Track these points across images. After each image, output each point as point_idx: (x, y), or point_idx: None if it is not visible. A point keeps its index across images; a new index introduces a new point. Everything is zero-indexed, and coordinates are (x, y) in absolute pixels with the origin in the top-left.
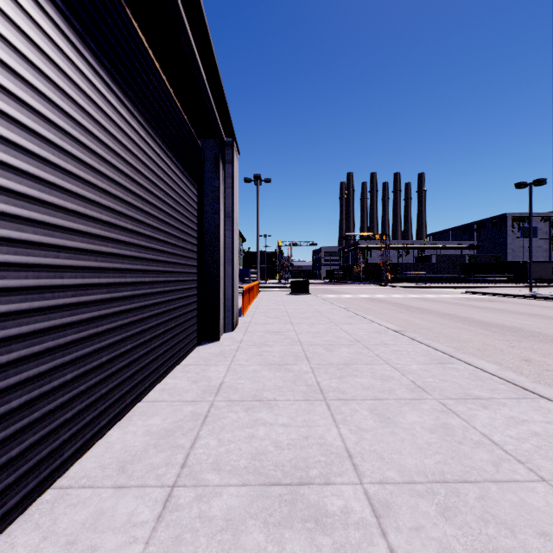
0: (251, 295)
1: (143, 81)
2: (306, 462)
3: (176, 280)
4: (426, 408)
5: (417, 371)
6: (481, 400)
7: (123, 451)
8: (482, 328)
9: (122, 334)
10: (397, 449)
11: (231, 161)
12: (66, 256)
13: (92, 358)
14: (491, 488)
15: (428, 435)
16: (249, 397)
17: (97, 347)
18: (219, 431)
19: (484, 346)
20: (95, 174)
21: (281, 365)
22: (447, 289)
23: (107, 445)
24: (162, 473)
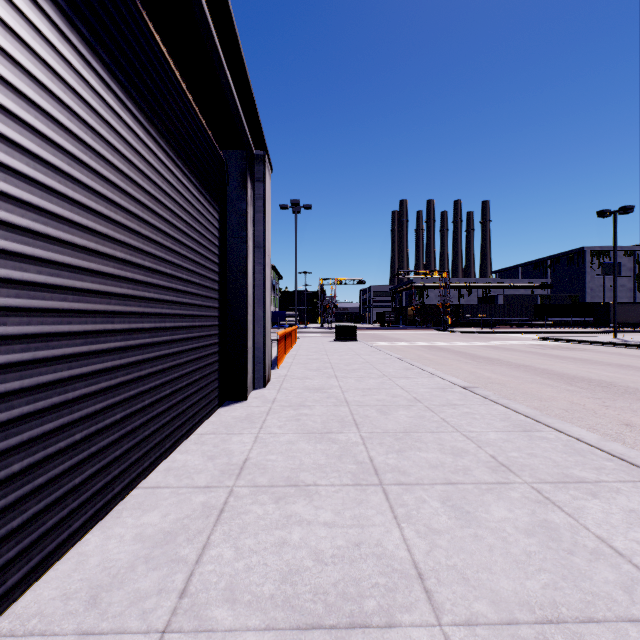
0: (287, 343)
1: (141, 63)
2: (358, 587)
3: (189, 325)
4: (516, 496)
5: (497, 442)
6: (587, 484)
7: (101, 568)
8: (566, 383)
9: (107, 400)
10: (486, 564)
11: (262, 179)
12: (10, 292)
13: (57, 436)
14: (630, 633)
15: (524, 539)
16: (281, 481)
17: (65, 421)
18: (238, 534)
19: (572, 405)
20: (63, 178)
21: (323, 433)
22: (517, 334)
23: (79, 558)
24: (150, 607)
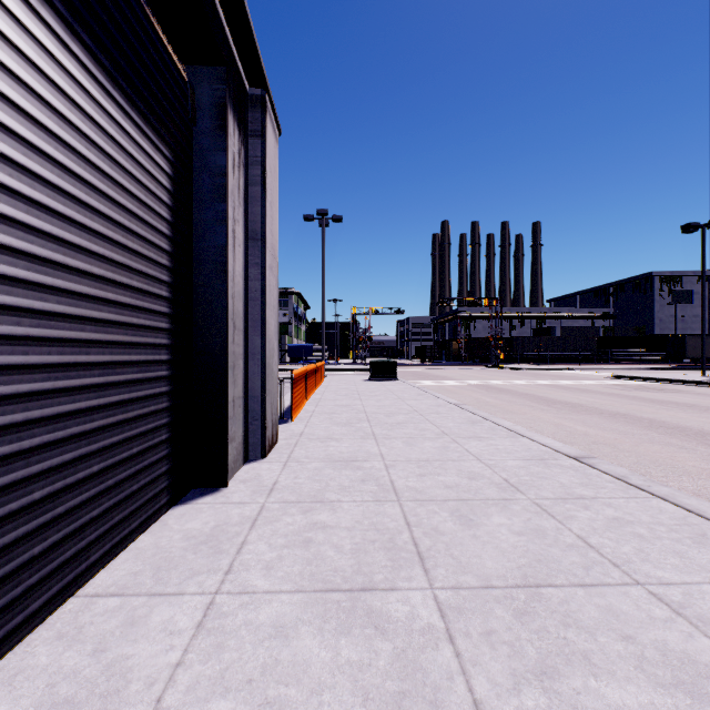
0: (309, 384)
1: None
2: None
3: (63, 362)
4: None
5: None
6: None
7: None
8: (700, 443)
9: None
10: None
11: (259, 132)
12: None
13: None
14: None
15: None
16: None
17: None
18: None
19: None
20: None
21: (355, 591)
22: (581, 371)
23: None
24: None
